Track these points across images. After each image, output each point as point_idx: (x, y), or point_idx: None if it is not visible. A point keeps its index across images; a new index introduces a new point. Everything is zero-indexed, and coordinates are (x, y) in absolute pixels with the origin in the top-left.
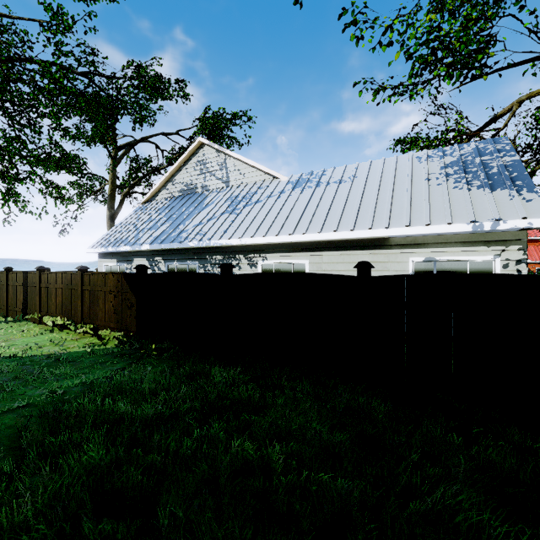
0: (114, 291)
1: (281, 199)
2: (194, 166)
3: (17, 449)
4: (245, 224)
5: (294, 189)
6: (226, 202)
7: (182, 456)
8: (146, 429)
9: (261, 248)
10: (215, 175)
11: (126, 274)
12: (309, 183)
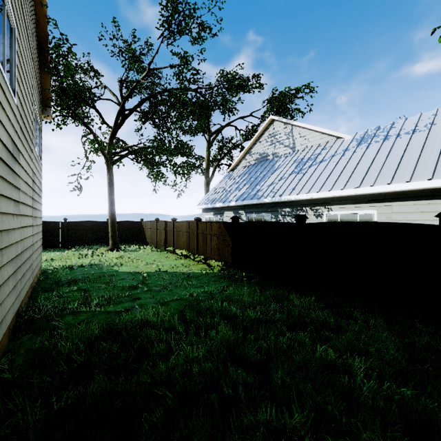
0: (217, 234)
1: (345, 156)
2: (266, 139)
3: (182, 321)
4: (310, 182)
5: (358, 146)
6: (293, 164)
7: (279, 347)
8: (254, 325)
9: (326, 201)
10: (283, 144)
11: (225, 223)
12: (375, 138)
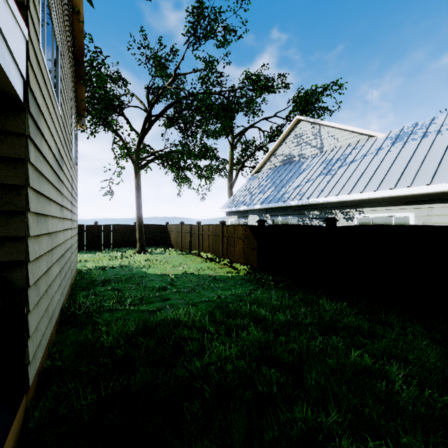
0: (242, 237)
1: (378, 156)
2: (292, 140)
3: (212, 322)
4: (340, 183)
5: (393, 144)
6: (321, 165)
7: (311, 351)
8: (285, 327)
9: (357, 203)
10: (310, 144)
11: (251, 226)
12: (412, 135)
